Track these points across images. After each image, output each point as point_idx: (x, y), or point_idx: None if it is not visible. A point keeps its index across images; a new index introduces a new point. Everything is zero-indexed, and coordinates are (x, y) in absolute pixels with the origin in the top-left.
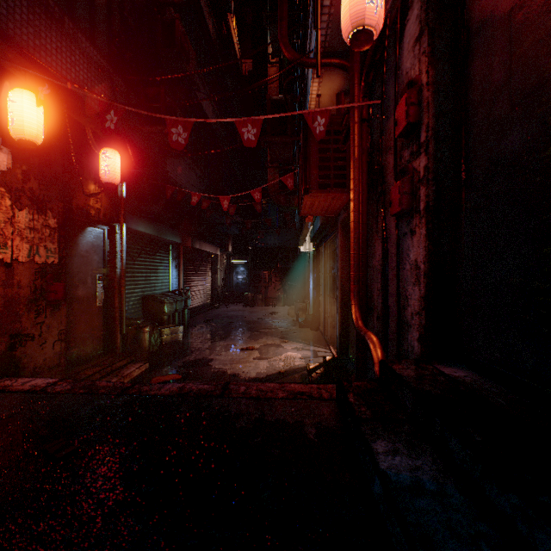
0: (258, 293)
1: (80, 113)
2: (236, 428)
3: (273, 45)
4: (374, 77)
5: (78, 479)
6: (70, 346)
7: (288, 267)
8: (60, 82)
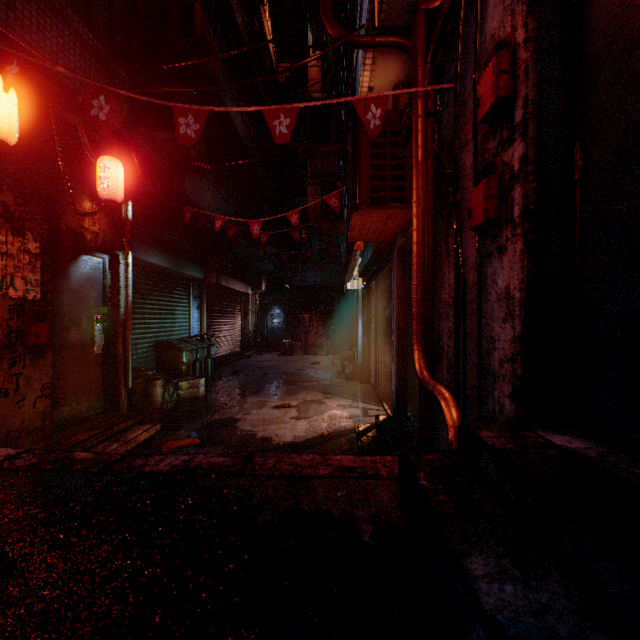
0: (297, 339)
1: (70, 109)
2: (257, 524)
3: (314, 35)
4: (444, 57)
5: (1, 618)
6: (58, 404)
7: (333, 309)
8: (41, 66)
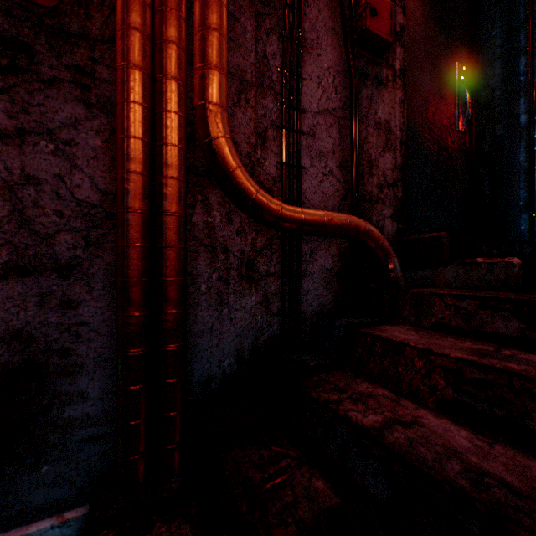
0: None
1: None
2: None
3: None
4: None
5: None
6: None
7: None
8: None
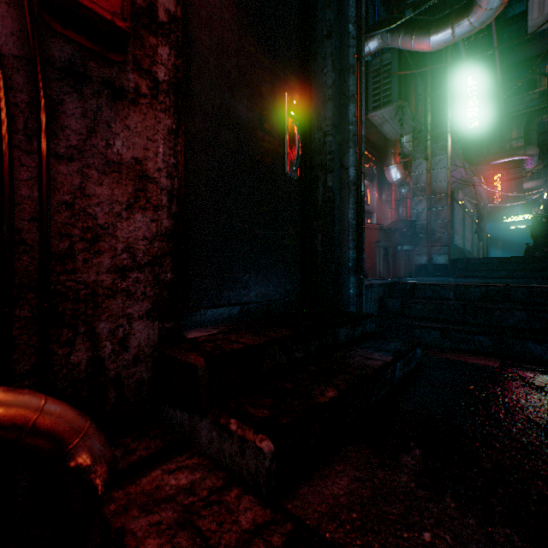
0: None
1: None
2: None
3: None
4: None
5: None
6: None
7: None
8: None
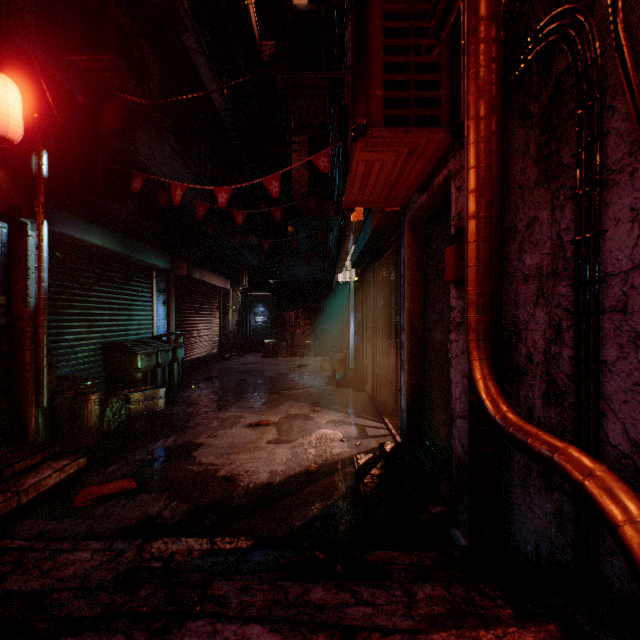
0: (282, 339)
1: None
2: None
3: None
4: None
5: None
6: None
7: (321, 306)
8: None
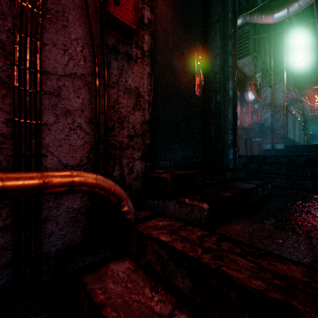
0: None
1: None
2: None
3: None
4: None
5: None
6: None
7: None
8: None
